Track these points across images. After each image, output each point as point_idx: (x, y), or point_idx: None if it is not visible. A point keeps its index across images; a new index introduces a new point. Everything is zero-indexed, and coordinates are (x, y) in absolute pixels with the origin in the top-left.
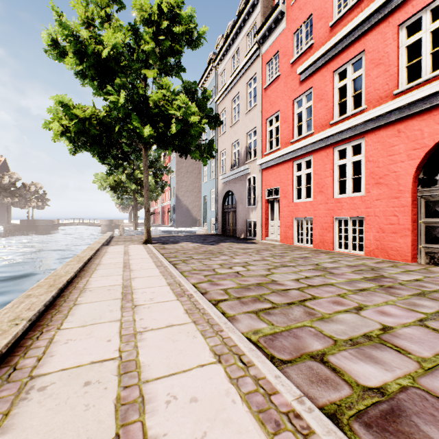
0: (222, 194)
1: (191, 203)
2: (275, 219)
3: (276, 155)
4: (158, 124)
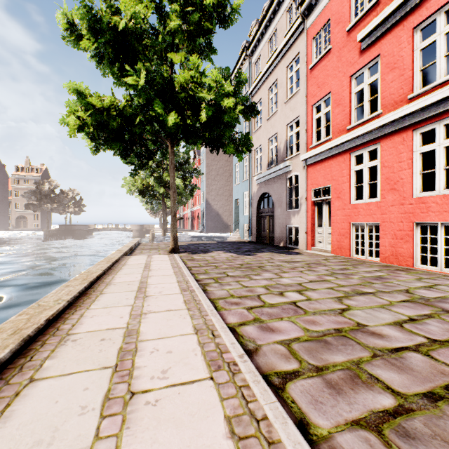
0: (257, 196)
1: (221, 207)
2: (324, 224)
3: (327, 146)
4: (185, 112)
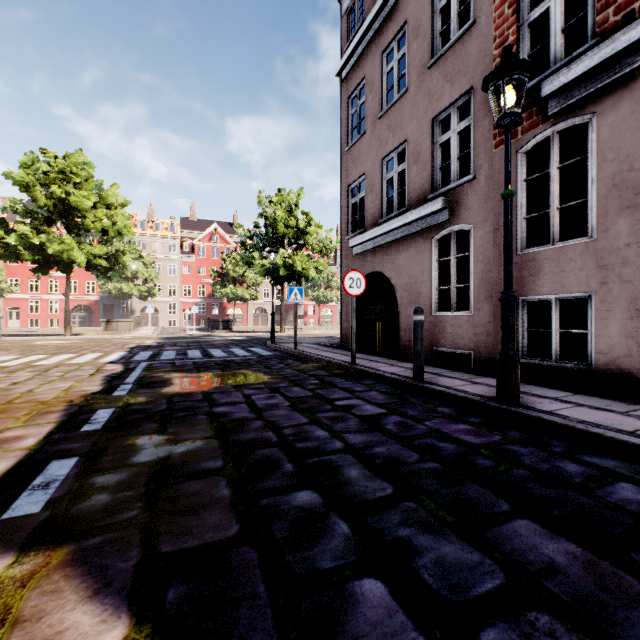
0: None
1: None
2: (15, 319)
3: (20, 295)
4: None
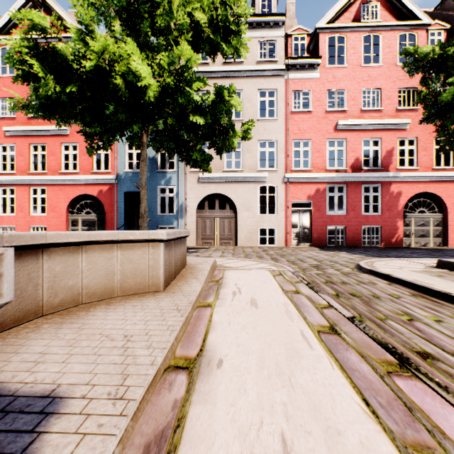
0: None
1: None
2: None
3: None
4: None
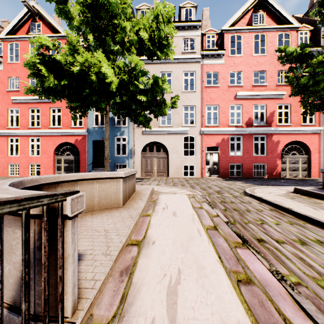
0: None
1: None
2: None
3: None
4: None
